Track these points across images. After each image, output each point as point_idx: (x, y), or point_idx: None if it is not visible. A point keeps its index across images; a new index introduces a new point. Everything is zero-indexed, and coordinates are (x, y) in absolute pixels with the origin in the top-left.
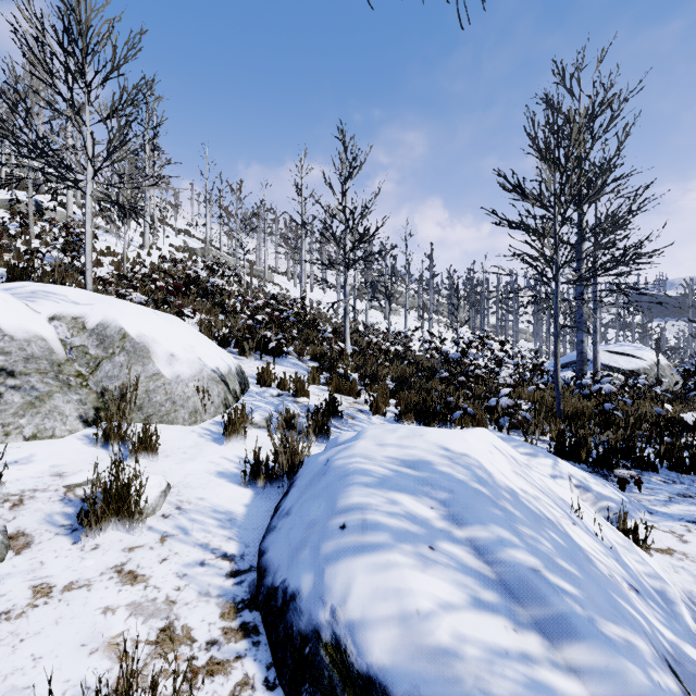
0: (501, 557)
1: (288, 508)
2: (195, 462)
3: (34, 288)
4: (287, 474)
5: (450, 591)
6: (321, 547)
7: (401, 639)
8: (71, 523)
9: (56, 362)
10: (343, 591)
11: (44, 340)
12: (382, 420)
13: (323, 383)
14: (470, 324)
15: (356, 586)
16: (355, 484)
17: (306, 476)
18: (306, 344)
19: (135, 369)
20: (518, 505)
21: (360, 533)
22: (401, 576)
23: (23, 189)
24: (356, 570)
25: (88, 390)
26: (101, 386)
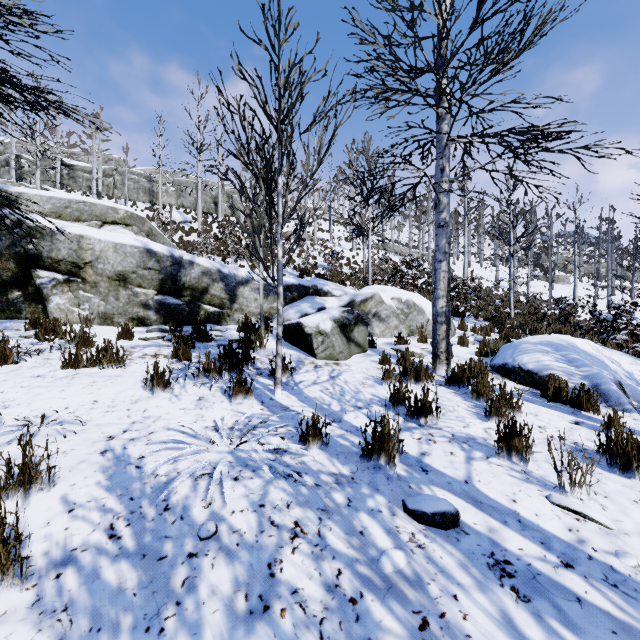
0: (569, 356)
1: (498, 355)
2: (453, 349)
3: (380, 288)
4: (493, 353)
5: (550, 359)
6: (513, 355)
7: (536, 364)
8: (431, 354)
9: (397, 314)
10: (520, 359)
11: (392, 306)
12: None
13: (496, 332)
14: None
15: (524, 358)
16: (523, 344)
17: (503, 348)
18: (478, 310)
19: (420, 317)
20: (584, 352)
21: (525, 351)
22: (537, 356)
23: None
24: (524, 356)
25: (405, 325)
26: (409, 323)
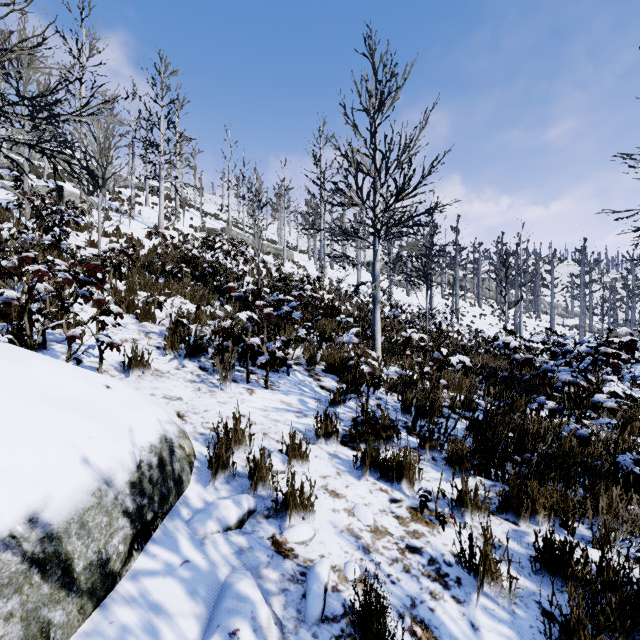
0: None
1: None
2: None
3: None
4: None
5: None
6: None
7: None
8: None
9: None
10: None
11: None
12: (509, 634)
13: (344, 435)
14: (497, 299)
15: None
16: None
17: None
18: (320, 342)
19: None
20: None
21: None
22: None
23: (59, 179)
24: None
25: None
26: None
